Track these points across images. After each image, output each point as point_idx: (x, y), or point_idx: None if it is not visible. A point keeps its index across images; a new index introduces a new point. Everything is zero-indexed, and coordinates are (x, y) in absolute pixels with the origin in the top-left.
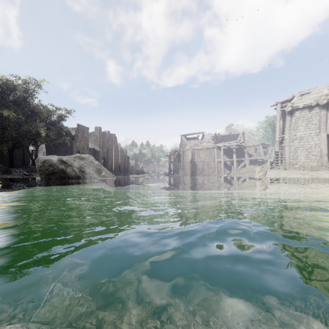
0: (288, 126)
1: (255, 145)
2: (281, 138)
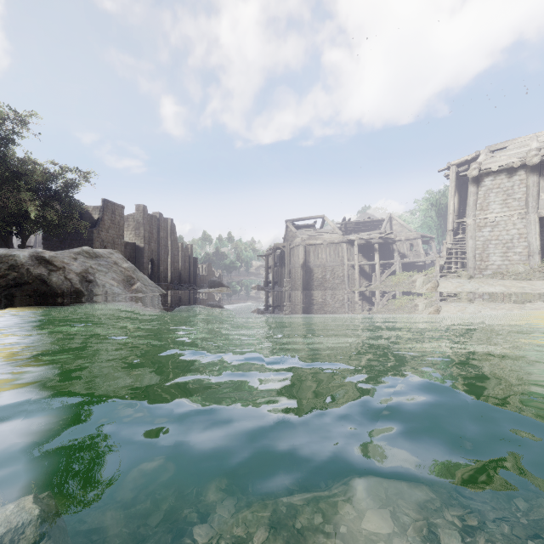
0: (472, 203)
1: (411, 238)
2: (457, 226)
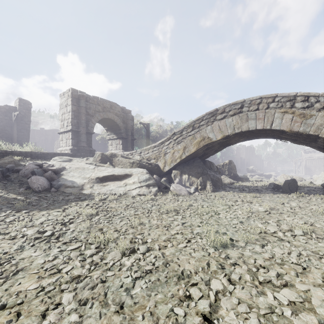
0: None
1: None
2: None
